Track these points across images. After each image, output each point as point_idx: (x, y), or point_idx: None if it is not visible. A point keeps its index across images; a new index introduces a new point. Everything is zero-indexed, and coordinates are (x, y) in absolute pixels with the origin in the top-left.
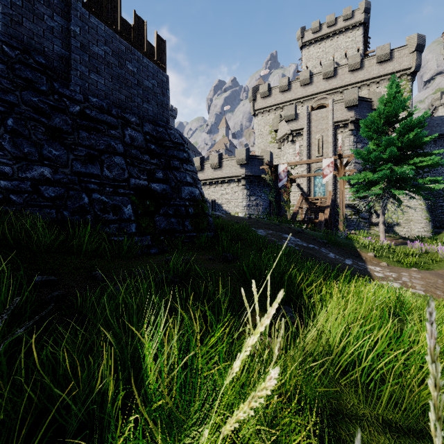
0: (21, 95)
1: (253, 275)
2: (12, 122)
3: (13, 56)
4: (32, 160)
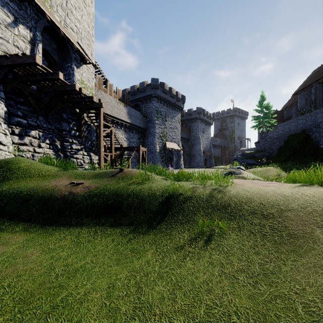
0: (322, 133)
1: (293, 165)
2: (319, 139)
3: (322, 126)
4: (320, 145)
